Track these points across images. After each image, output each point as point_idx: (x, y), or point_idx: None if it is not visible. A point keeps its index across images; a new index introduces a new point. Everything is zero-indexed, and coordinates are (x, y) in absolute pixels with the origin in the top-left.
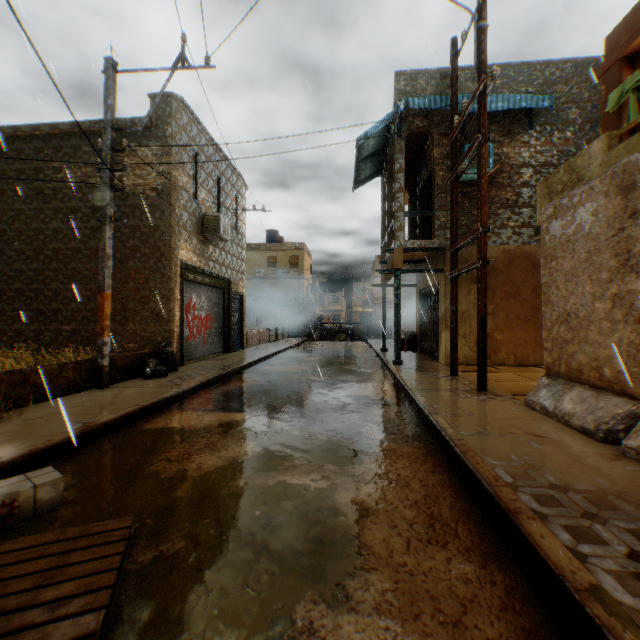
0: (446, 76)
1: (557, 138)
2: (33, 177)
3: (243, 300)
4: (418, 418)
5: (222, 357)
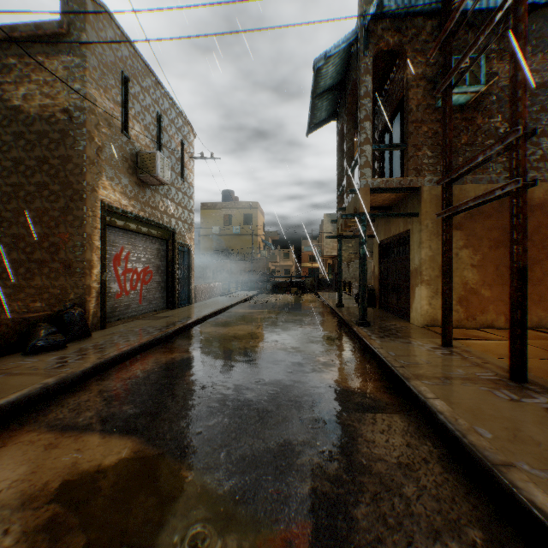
0: None
1: None
2: None
3: (191, 253)
4: (452, 456)
5: (161, 315)
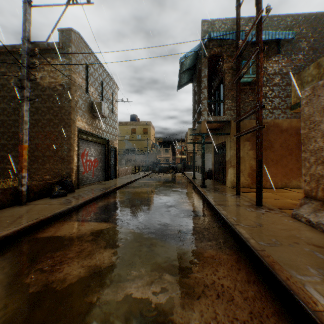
0: (231, 22)
1: (294, 58)
2: None
3: (116, 151)
4: (223, 226)
5: (103, 183)
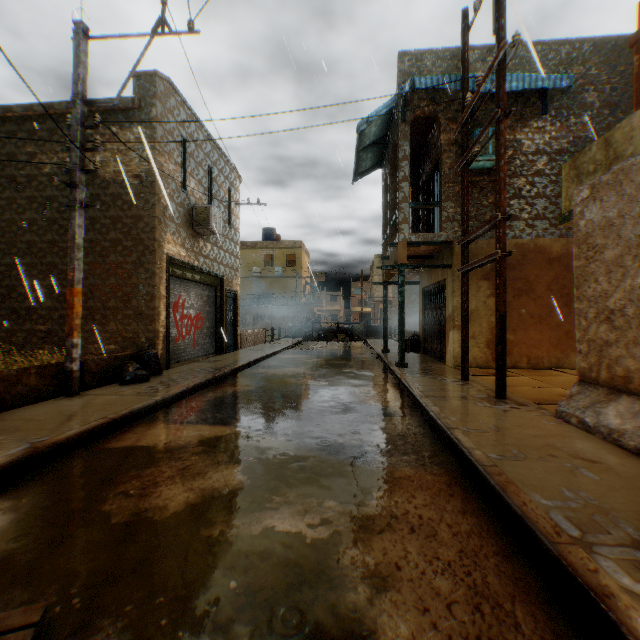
0: (454, 56)
1: (573, 123)
2: (5, 163)
3: (237, 298)
4: (432, 432)
5: (213, 359)
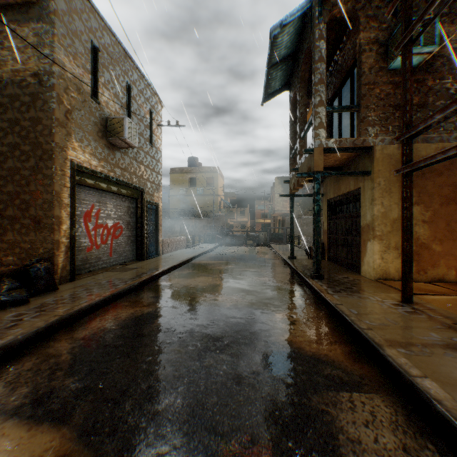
0: None
1: None
2: None
3: (158, 210)
4: None
5: (130, 267)
